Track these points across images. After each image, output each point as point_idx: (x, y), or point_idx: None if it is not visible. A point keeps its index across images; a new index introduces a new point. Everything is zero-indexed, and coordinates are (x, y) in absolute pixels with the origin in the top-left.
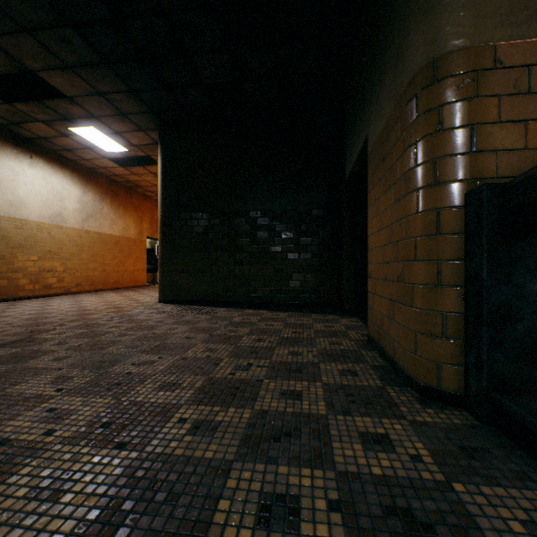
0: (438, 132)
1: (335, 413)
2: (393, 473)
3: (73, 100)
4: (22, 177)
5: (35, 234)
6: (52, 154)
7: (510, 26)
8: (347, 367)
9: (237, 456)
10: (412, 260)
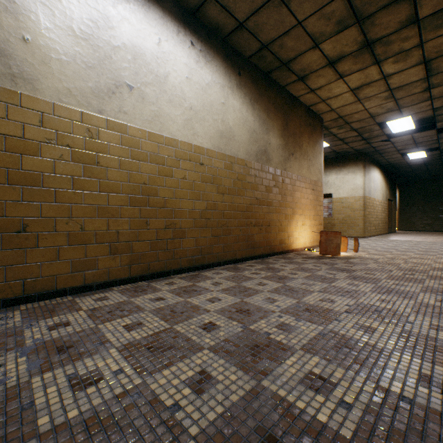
0: None
1: None
2: None
3: None
4: None
5: None
6: None
7: None
8: None
9: None
10: None
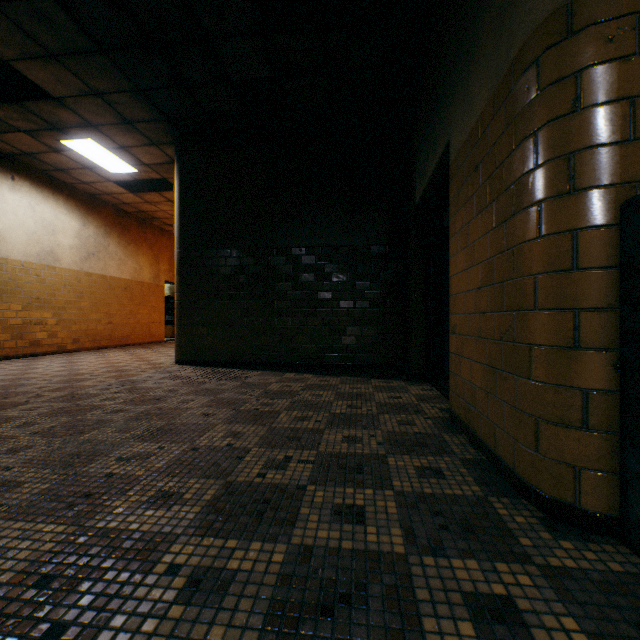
0: (575, 111)
1: (419, 550)
2: None
3: (62, 102)
4: (0, 203)
5: (18, 276)
6: (41, 176)
7: None
8: (428, 463)
9: None
10: (529, 309)
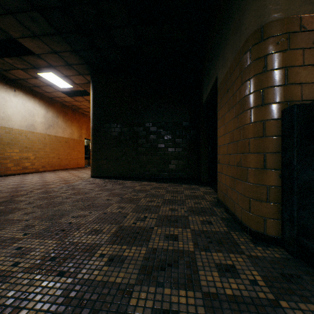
0: (264, 72)
1: (199, 250)
2: (240, 293)
3: (39, 56)
4: (9, 102)
5: (17, 136)
6: (27, 89)
7: (310, 4)
8: (206, 219)
9: (137, 281)
10: (247, 153)
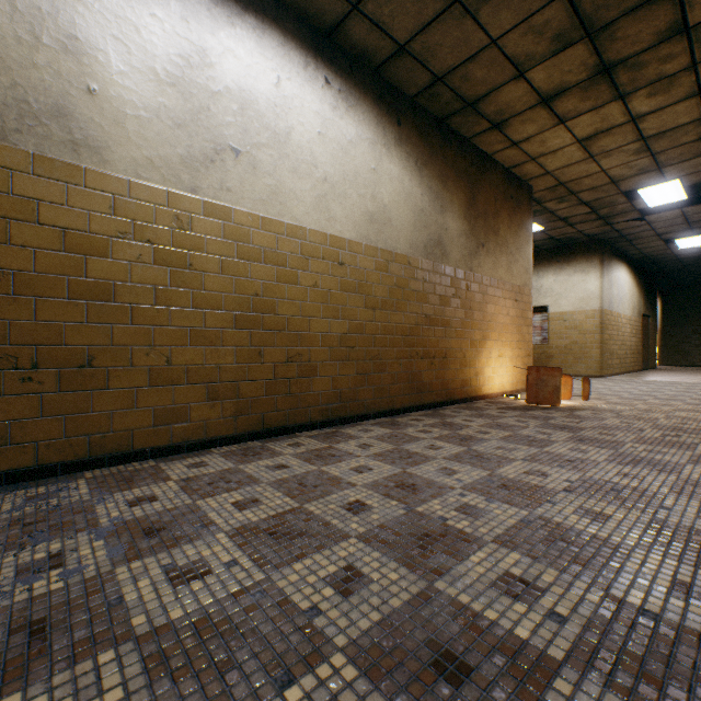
0: None
1: None
2: None
3: None
4: None
5: None
6: None
7: None
8: None
9: None
10: None
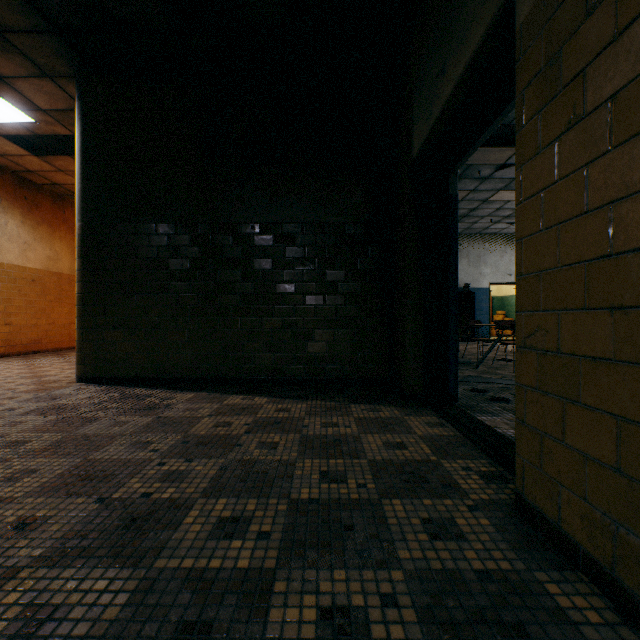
0: None
1: None
2: None
3: None
4: None
5: None
6: None
7: None
8: None
9: None
10: None
